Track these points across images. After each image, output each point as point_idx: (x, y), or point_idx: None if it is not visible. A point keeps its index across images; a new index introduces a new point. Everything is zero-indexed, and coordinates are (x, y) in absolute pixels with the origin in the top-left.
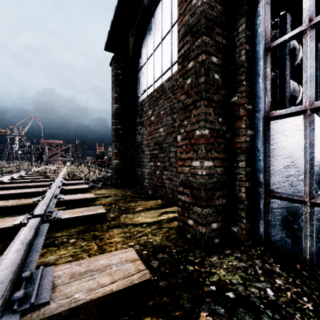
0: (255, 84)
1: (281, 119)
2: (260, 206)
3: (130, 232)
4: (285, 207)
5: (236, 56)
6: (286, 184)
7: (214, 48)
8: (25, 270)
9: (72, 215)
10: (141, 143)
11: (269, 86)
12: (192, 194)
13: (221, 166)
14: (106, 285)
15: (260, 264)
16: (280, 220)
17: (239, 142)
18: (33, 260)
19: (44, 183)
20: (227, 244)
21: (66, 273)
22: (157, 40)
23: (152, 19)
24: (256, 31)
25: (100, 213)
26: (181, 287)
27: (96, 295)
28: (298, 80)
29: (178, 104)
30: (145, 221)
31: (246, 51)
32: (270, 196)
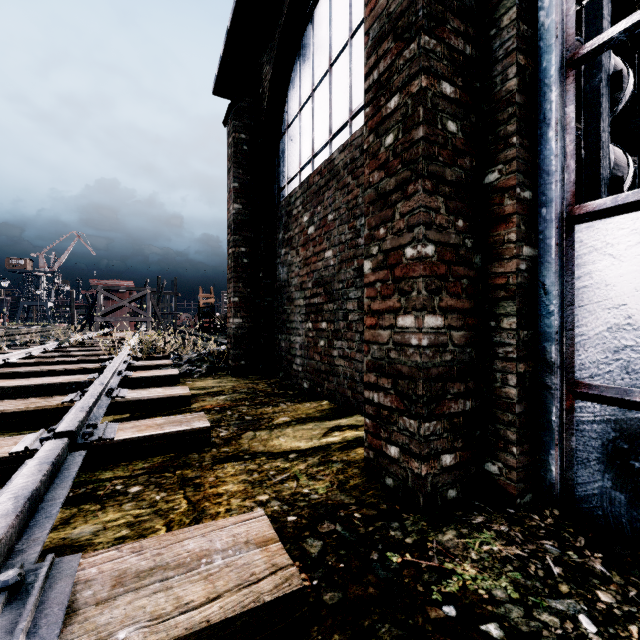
0: (539, 143)
1: (601, 220)
2: (550, 416)
3: (260, 472)
4: (612, 421)
5: (496, 81)
6: (613, 368)
7: (446, 64)
8: (12, 564)
9: (139, 432)
10: (288, 283)
11: (573, 146)
12: (396, 390)
13: (463, 328)
14: (196, 606)
15: (555, 550)
16: (598, 450)
17: (503, 274)
18: (35, 538)
19: (90, 366)
20: (476, 501)
21: (105, 573)
22: (321, 66)
23: (311, 24)
24: (542, 25)
25: (199, 428)
26: (375, 607)
27: (169, 634)
28: (623, 146)
29: (366, 192)
30: (294, 447)
31: (520, 68)
32: (575, 394)
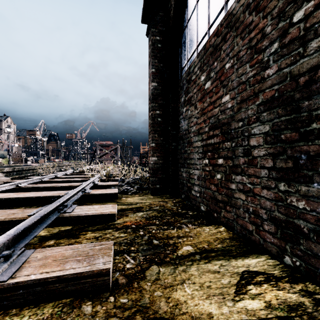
0: None
1: None
2: None
3: None
4: None
5: None
6: None
7: None
8: None
9: (38, 270)
10: (188, 131)
11: None
12: None
13: None
14: None
15: None
16: None
17: None
18: None
19: (75, 184)
20: None
21: None
22: None
23: None
24: None
25: (97, 271)
26: None
27: None
28: None
29: None
30: (203, 315)
31: None
32: None
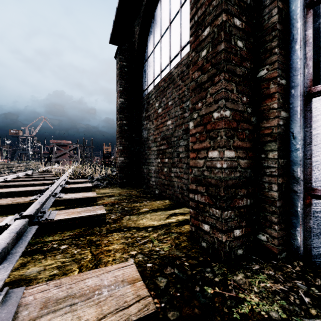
0: (290, 53)
1: None
2: (297, 208)
3: (132, 238)
4: None
5: (265, 18)
6: None
7: (237, 8)
8: None
9: (67, 216)
10: (148, 139)
11: (310, 53)
12: (208, 193)
13: (246, 158)
14: None
15: (304, 287)
16: None
17: (269, 127)
18: (1, 276)
19: (47, 182)
20: (253, 256)
21: (37, 300)
22: (165, 24)
23: (159, 3)
24: None
25: (99, 214)
26: None
27: None
28: None
29: (190, 84)
30: (150, 224)
31: (279, 9)
32: (312, 195)
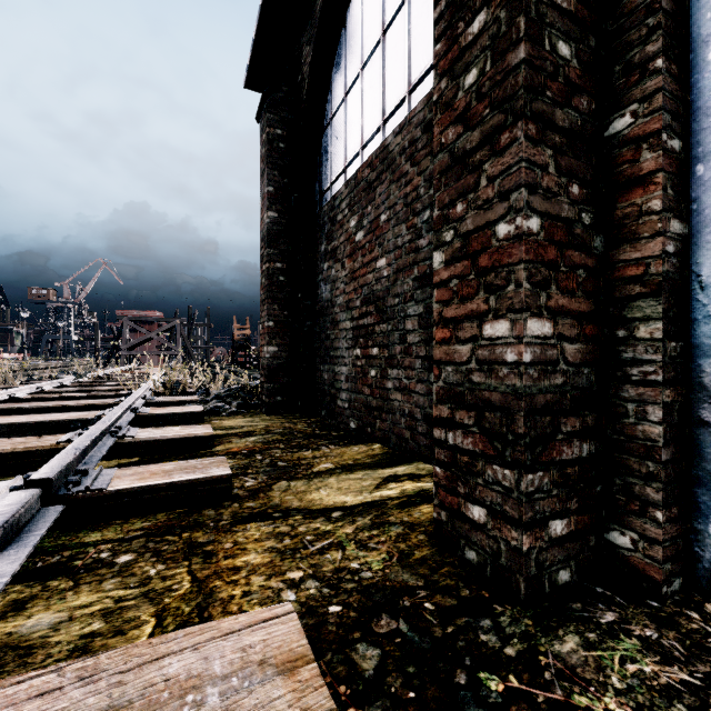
0: (692, 71)
1: None
2: (710, 467)
3: (294, 536)
4: None
5: None
6: None
7: None
8: None
9: (139, 481)
10: (332, 303)
11: None
12: (482, 427)
13: (578, 339)
14: None
15: None
16: None
17: (640, 260)
18: None
19: (104, 401)
20: (598, 586)
21: None
22: (371, 36)
23: None
24: None
25: (216, 477)
26: None
27: None
28: None
29: (436, 158)
30: (338, 503)
31: None
32: None
